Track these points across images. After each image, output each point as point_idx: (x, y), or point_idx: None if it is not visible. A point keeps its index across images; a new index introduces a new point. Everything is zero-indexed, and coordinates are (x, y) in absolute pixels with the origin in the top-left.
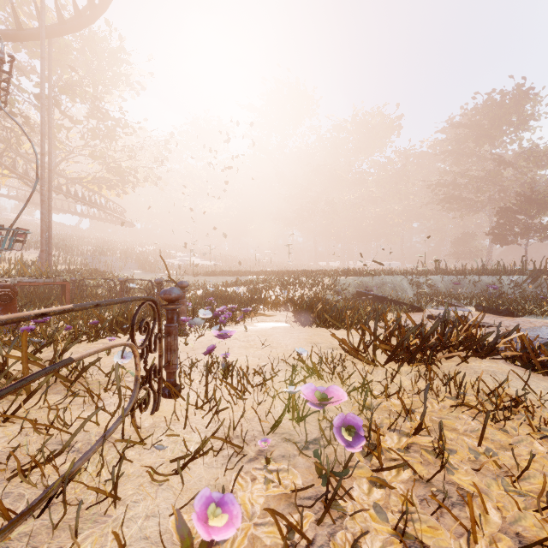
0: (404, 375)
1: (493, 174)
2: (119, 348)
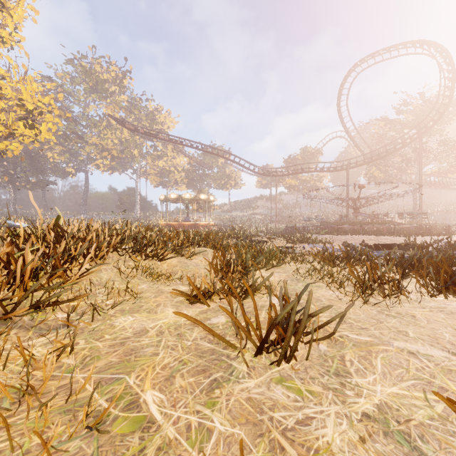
0: None
1: None
2: None
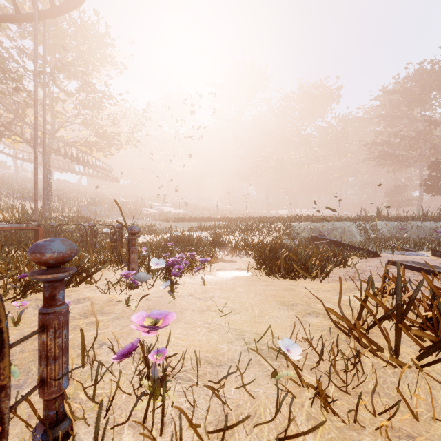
0: None
1: (424, 133)
2: None
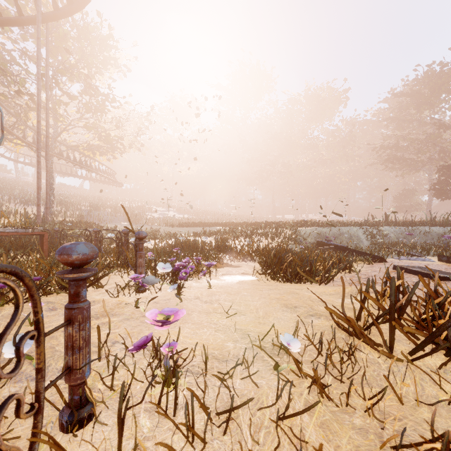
0: (447, 378)
1: (433, 136)
2: (61, 310)
